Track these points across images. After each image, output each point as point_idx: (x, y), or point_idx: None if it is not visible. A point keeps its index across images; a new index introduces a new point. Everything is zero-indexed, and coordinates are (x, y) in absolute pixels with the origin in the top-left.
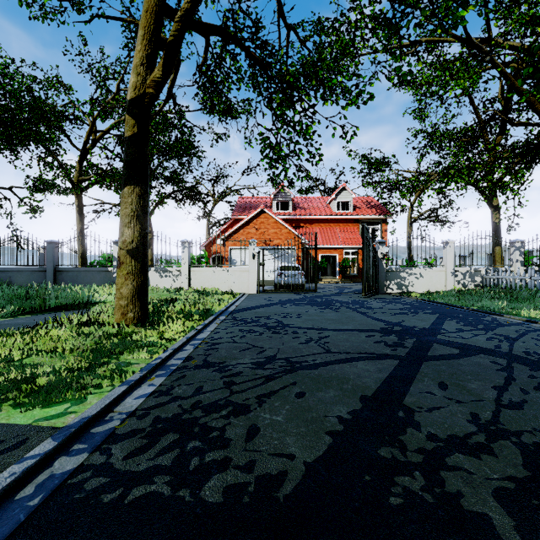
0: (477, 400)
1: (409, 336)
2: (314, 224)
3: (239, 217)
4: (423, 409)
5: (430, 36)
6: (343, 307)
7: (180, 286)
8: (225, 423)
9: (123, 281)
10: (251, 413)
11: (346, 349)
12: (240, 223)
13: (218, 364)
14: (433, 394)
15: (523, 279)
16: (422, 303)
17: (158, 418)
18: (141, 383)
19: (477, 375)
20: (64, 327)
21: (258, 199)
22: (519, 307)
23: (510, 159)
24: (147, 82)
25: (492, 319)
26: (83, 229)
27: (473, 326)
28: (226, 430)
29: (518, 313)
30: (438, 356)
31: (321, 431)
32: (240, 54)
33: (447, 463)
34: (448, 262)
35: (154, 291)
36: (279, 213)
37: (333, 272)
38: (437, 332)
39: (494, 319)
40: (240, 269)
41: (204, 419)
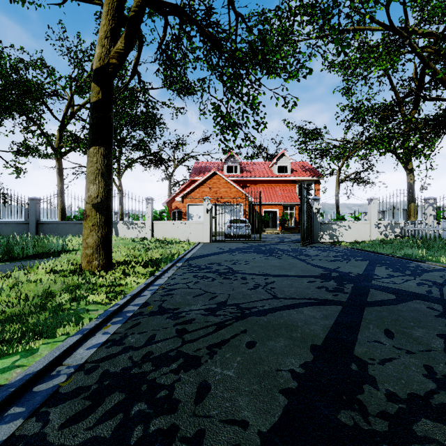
0: (426, 350)
1: (347, 281)
2: (258, 185)
3: (195, 178)
4: (375, 361)
5: (356, 25)
6: (285, 255)
7: (145, 236)
8: (175, 379)
9: (89, 232)
10: (201, 366)
11: (291, 295)
12: (196, 183)
13: (172, 311)
14: (381, 343)
15: (437, 230)
16: (352, 251)
17: (106, 372)
18: (96, 331)
19: (418, 321)
20: (34, 274)
21: (211, 163)
22: (436, 254)
23: (423, 129)
24: (111, 53)
25: (416, 265)
26: (62, 188)
27: (401, 271)
28: (175, 389)
29: (437, 260)
30: (377, 302)
31: (274, 389)
32: (195, 36)
33: (416, 433)
34: (372, 216)
35: (121, 241)
36: (229, 175)
37: (274, 225)
38: (371, 277)
39: (418, 265)
40: (195, 222)
41: (153, 374)
